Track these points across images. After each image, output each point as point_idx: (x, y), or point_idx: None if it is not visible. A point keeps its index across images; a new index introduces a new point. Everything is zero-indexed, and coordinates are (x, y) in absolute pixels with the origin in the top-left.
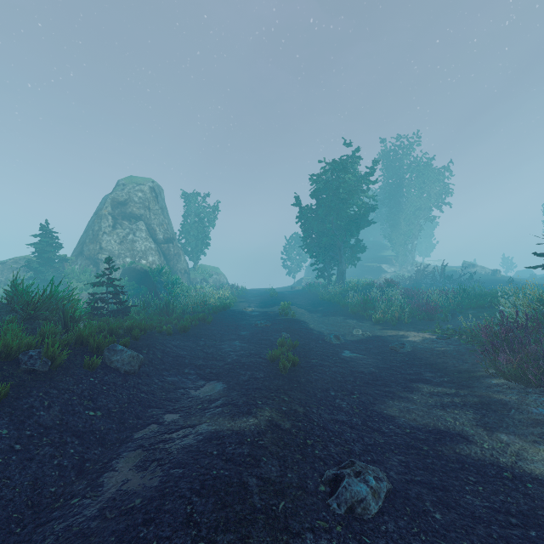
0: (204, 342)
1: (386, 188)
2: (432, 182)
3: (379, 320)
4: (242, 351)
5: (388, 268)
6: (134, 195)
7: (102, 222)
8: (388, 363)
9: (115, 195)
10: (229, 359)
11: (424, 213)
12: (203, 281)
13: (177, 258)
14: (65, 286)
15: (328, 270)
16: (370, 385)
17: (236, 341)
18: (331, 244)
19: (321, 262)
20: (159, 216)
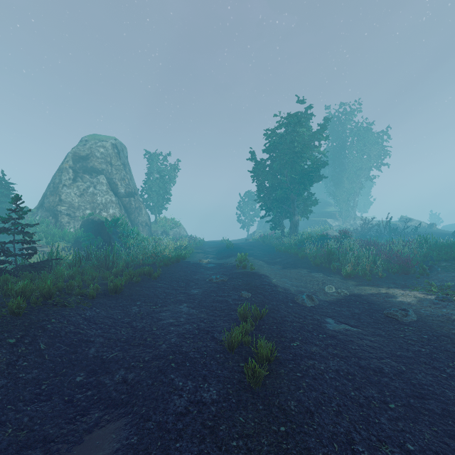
0: (138, 309)
1: (330, 150)
2: (372, 145)
3: (350, 274)
4: (188, 324)
5: (333, 222)
6: (96, 151)
7: (62, 175)
8: (405, 346)
9: (76, 150)
10: (165, 345)
11: (365, 173)
12: (164, 233)
13: (138, 212)
14: (20, 237)
15: (282, 222)
16: (420, 415)
17: (183, 304)
18: (284, 197)
19: (275, 214)
20: (121, 171)
